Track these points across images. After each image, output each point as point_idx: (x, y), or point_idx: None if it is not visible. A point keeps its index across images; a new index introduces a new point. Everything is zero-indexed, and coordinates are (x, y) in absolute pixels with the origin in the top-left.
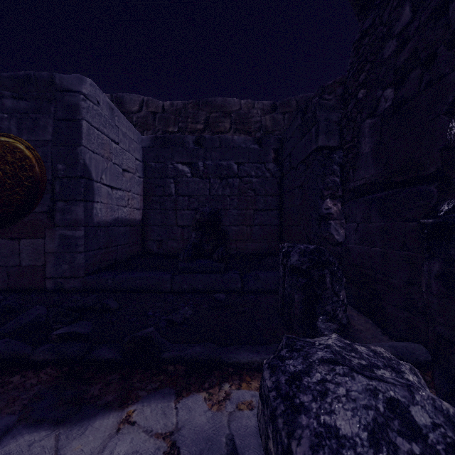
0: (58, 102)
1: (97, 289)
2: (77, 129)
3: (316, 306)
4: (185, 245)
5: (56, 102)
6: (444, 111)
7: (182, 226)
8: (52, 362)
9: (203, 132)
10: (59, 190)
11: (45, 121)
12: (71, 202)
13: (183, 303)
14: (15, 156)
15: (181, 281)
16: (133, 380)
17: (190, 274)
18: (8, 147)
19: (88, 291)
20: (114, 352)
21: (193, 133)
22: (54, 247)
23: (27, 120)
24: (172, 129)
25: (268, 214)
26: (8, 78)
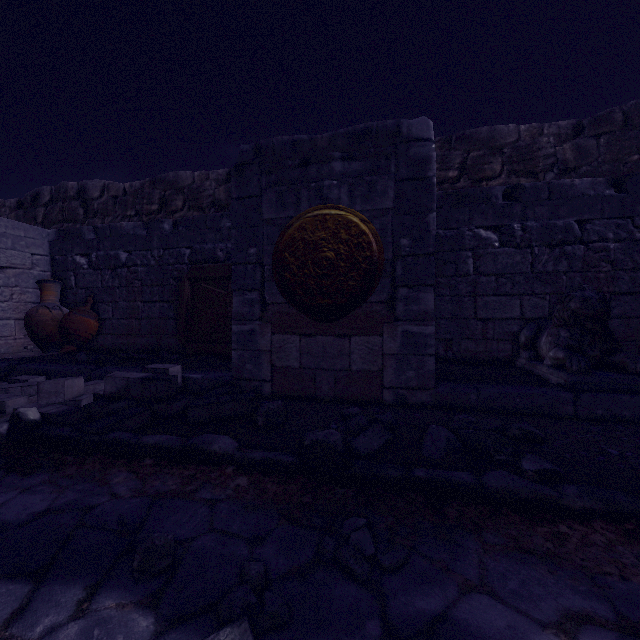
0: (400, 158)
1: (452, 407)
2: (426, 190)
3: None
4: (487, 347)
5: (396, 158)
6: None
7: (483, 319)
8: (598, 514)
9: (457, 181)
10: (400, 272)
11: (383, 185)
12: (416, 288)
13: (639, 440)
14: (350, 231)
15: (590, 403)
16: None
17: (602, 394)
18: (341, 221)
19: (444, 409)
20: None
21: (441, 184)
22: (393, 348)
23: (359, 185)
24: None
25: (636, 299)
26: (341, 135)
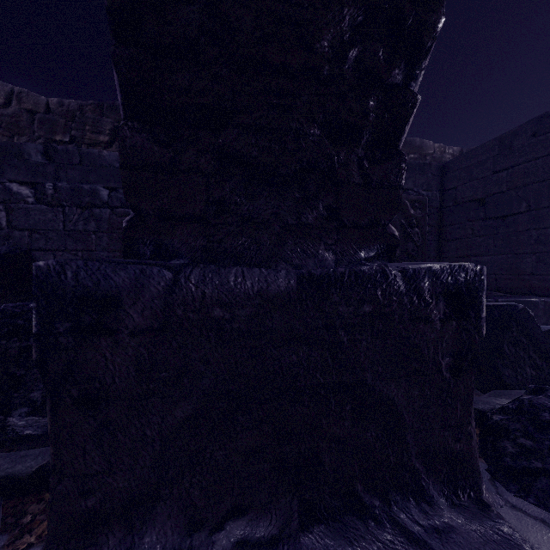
0: None
1: None
2: None
3: (12, 394)
4: None
5: None
6: (123, 114)
7: None
8: None
9: (110, 147)
10: None
11: None
12: None
13: None
14: None
15: None
16: None
17: None
18: None
19: None
20: None
21: (93, 146)
22: None
23: None
24: (60, 138)
25: None
26: None
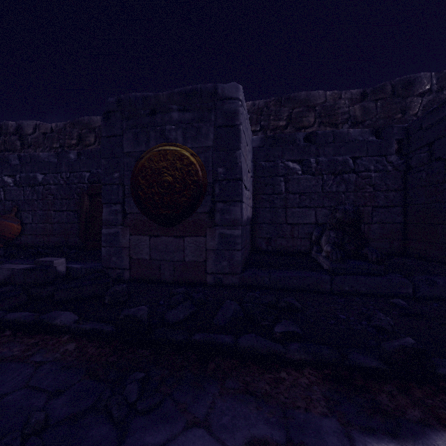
0: (218, 111)
1: (252, 286)
2: (235, 134)
3: None
4: (294, 243)
5: (215, 111)
6: None
7: (291, 224)
8: (309, 363)
9: (285, 129)
10: (218, 192)
11: (206, 129)
12: (229, 203)
13: (364, 308)
14: (183, 162)
15: (341, 282)
16: (415, 395)
17: (349, 276)
18: (177, 155)
19: (247, 288)
20: (373, 360)
21: (274, 130)
22: (213, 245)
23: (190, 129)
24: (254, 128)
25: (389, 211)
26: (177, 93)
